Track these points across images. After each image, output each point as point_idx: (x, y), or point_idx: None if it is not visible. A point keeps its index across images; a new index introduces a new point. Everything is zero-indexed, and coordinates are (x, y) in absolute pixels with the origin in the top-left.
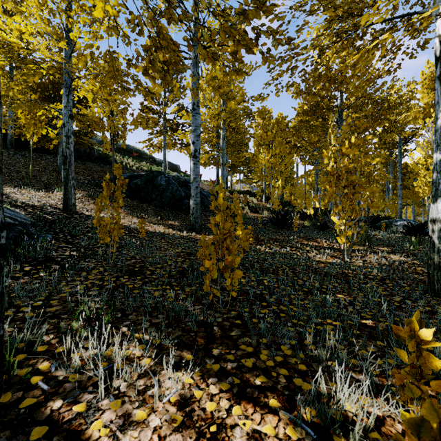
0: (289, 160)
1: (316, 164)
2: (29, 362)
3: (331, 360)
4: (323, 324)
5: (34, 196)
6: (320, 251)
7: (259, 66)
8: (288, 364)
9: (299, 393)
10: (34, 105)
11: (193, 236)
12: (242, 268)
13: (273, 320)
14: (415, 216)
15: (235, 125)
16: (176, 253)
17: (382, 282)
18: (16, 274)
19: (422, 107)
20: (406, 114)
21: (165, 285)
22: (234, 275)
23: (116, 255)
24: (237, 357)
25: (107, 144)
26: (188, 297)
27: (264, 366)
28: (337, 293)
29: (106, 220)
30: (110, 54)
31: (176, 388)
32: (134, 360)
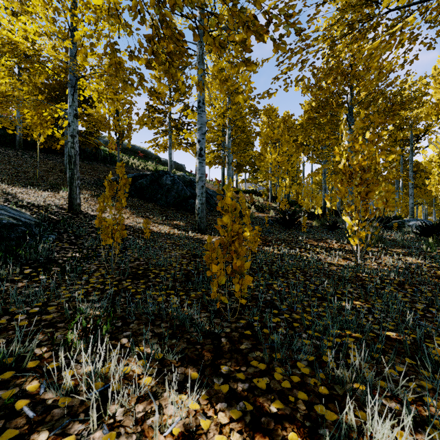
0: (295, 158)
1: (324, 162)
2: (16, 381)
3: (356, 382)
4: (342, 336)
5: (40, 196)
6: (331, 253)
7: (268, 59)
8: (306, 386)
9: (322, 424)
10: (40, 104)
11: (198, 236)
12: (249, 271)
13: (287, 332)
14: (426, 216)
15: (241, 123)
16: (181, 254)
17: (401, 287)
18: (15, 277)
19: (434, 103)
20: (418, 110)
21: (169, 290)
22: (243, 281)
23: (120, 257)
24: (248, 377)
25: (113, 144)
26: (193, 303)
27: (280, 388)
28: (354, 300)
29: (108, 221)
30: (111, 46)
31: (180, 417)
32: (133, 378)
